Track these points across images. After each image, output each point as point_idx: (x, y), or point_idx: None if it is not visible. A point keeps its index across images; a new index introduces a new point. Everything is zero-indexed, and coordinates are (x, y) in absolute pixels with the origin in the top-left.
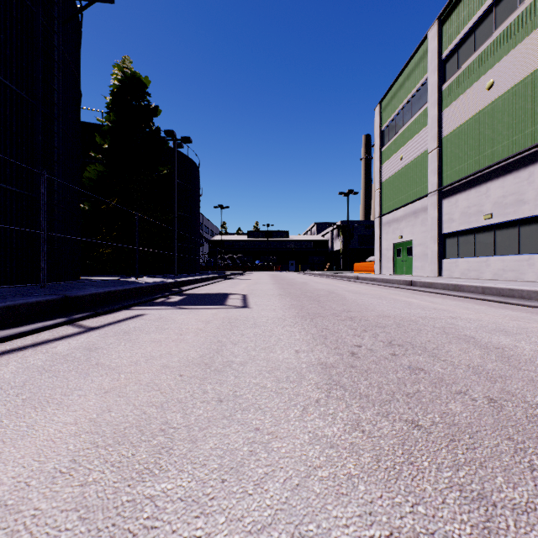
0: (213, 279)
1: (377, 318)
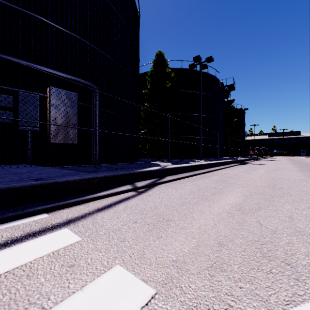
0: (261, 158)
1: (303, 161)
